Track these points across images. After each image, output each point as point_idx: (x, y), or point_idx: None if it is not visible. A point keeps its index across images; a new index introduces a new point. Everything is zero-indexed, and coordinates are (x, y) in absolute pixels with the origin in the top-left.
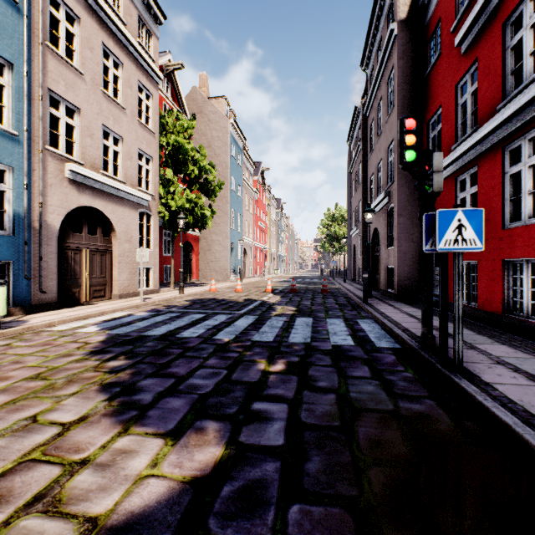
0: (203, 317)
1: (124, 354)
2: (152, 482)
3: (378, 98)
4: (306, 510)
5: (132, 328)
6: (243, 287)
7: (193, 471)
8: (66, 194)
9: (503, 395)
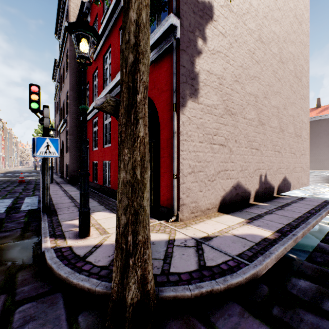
0: None
1: None
2: None
3: (64, 61)
4: None
5: None
6: None
7: None
8: None
9: (57, 218)
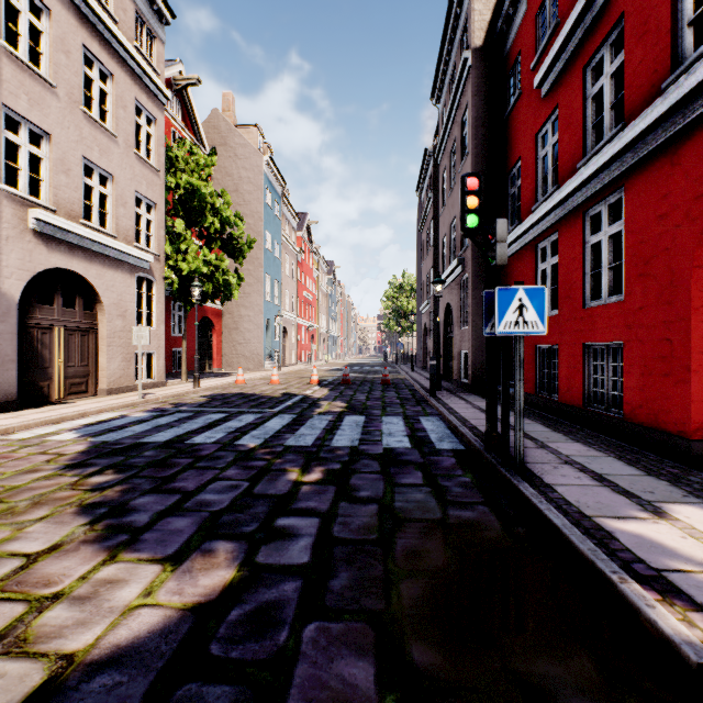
0: (224, 417)
1: (112, 466)
2: (144, 612)
3: (451, 141)
4: (324, 627)
5: (125, 433)
6: (281, 378)
7: (196, 597)
8: (29, 251)
9: (561, 497)
